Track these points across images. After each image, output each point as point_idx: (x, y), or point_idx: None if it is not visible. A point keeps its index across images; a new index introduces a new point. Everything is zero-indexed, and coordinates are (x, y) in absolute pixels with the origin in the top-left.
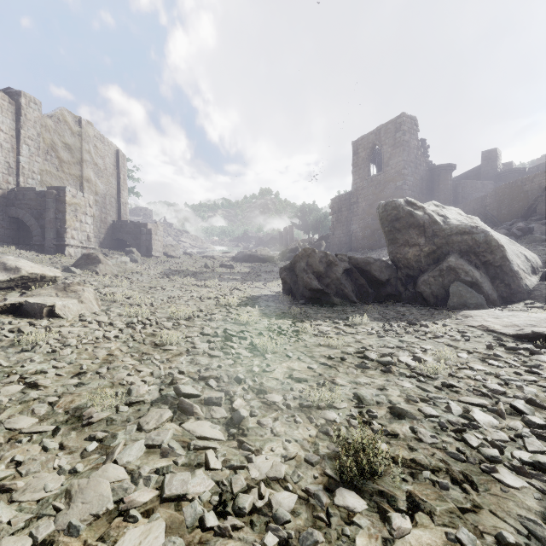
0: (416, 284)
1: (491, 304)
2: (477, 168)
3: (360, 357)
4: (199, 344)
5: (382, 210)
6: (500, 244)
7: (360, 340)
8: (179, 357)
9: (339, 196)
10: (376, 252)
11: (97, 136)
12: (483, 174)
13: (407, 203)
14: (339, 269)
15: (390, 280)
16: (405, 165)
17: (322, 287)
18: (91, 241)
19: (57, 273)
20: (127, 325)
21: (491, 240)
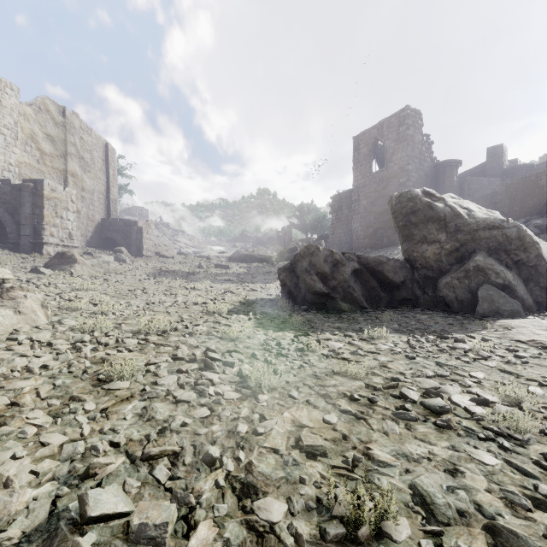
0: (437, 287)
1: (527, 311)
2: (482, 165)
3: (395, 397)
4: (163, 377)
5: (396, 202)
6: (534, 240)
7: (385, 364)
8: (126, 403)
9: (339, 194)
10: (379, 252)
11: (84, 128)
12: (488, 171)
13: (424, 194)
14: (346, 269)
15: (405, 282)
16: (409, 161)
17: (327, 290)
18: (74, 239)
19: (7, 274)
20: (73, 345)
21: (525, 235)
